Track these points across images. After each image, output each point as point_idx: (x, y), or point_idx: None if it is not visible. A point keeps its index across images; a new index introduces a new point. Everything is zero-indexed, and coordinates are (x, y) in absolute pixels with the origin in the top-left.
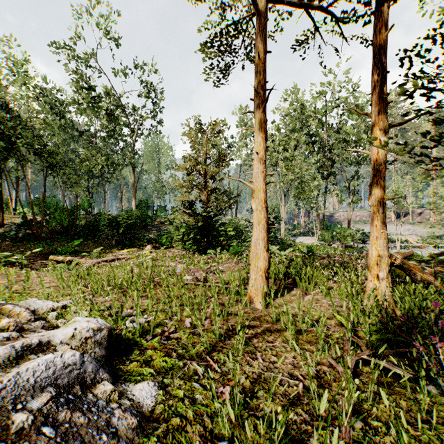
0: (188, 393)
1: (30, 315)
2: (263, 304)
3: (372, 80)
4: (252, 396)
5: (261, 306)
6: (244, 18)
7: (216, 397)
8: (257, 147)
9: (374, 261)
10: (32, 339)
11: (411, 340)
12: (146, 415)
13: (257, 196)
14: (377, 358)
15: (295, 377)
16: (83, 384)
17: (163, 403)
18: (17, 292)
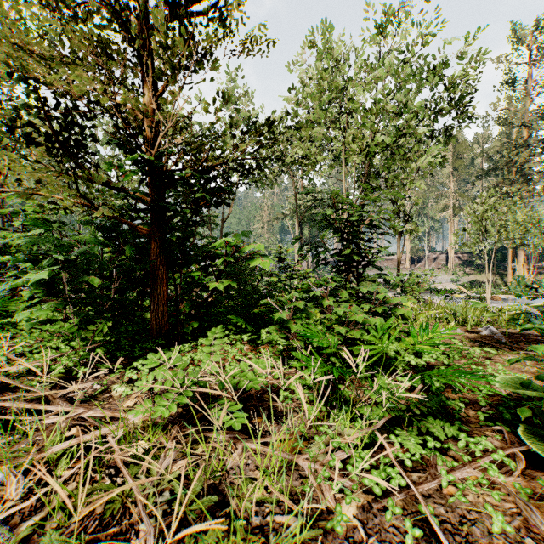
0: None
1: None
2: None
3: None
4: None
5: None
6: None
7: None
8: None
9: None
10: None
11: None
12: None
13: None
14: None
15: None
16: None
17: None
18: None
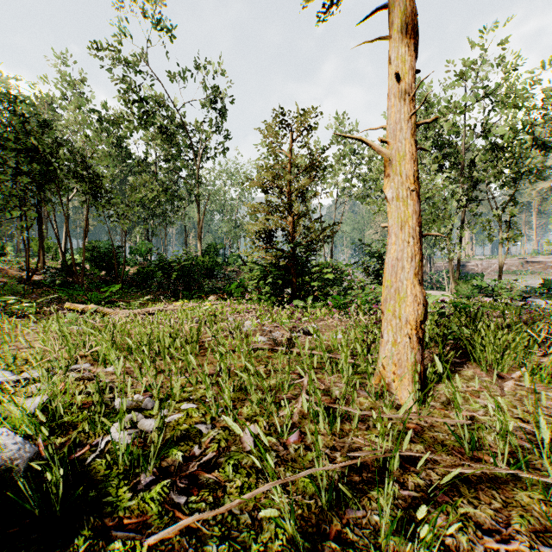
0: None
1: None
2: (417, 397)
3: None
4: None
5: (412, 402)
6: None
7: None
8: (397, 70)
9: None
10: None
11: None
12: None
13: (398, 170)
14: None
15: None
16: None
17: None
18: None
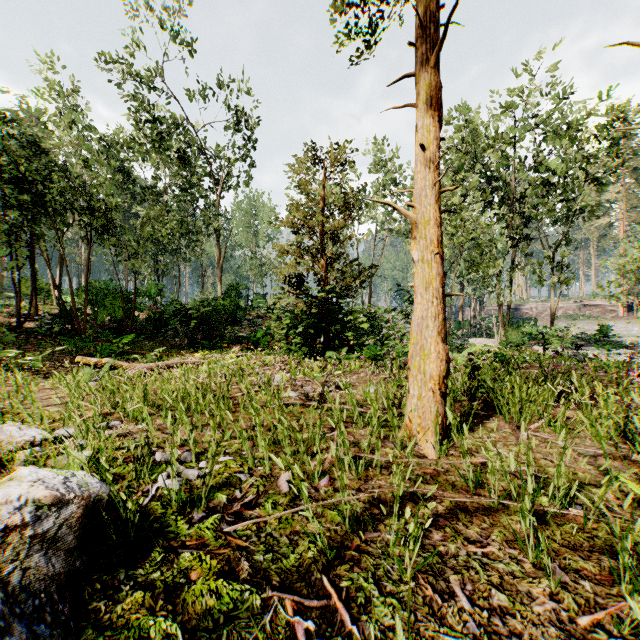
0: None
1: None
2: (437, 446)
3: None
4: None
5: (433, 452)
6: None
7: None
8: (423, 138)
9: None
10: None
11: None
12: None
13: (423, 234)
14: None
15: None
16: None
17: None
18: (0, 411)
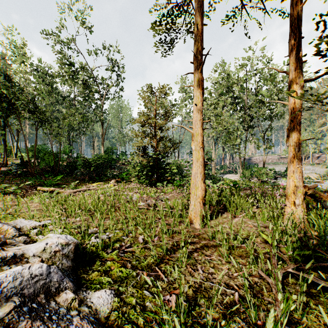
0: (139, 300)
1: (16, 231)
2: (201, 224)
3: (290, 44)
4: (195, 304)
5: (199, 226)
6: (185, 1)
7: (163, 307)
8: (196, 100)
9: (291, 190)
10: (8, 252)
11: (327, 256)
12: (102, 322)
13: (196, 139)
14: (299, 271)
15: (230, 286)
16: (48, 293)
17: (117, 310)
18: (10, 214)
